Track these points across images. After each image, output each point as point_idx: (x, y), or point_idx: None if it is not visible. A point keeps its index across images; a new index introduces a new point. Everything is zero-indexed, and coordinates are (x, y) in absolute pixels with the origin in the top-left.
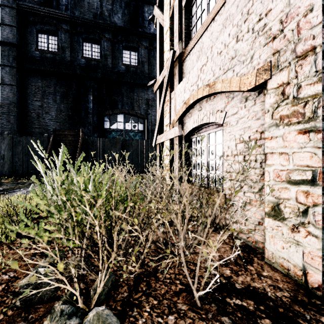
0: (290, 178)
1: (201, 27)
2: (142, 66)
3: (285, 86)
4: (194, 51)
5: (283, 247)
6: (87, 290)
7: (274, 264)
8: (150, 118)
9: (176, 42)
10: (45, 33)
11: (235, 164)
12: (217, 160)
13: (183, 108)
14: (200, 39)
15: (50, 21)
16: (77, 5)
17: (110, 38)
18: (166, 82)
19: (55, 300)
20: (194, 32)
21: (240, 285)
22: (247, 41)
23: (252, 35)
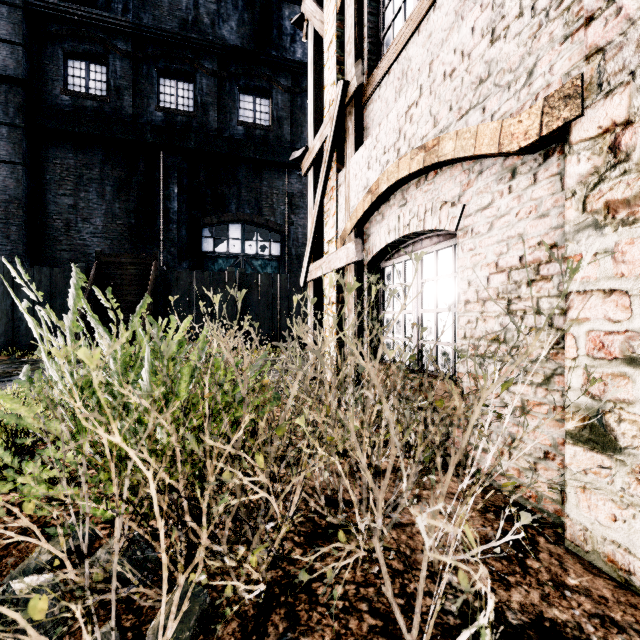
0: (634, 353)
1: (406, 25)
2: (278, 127)
3: (620, 130)
4: (389, 80)
5: (615, 518)
6: (137, 632)
7: (590, 554)
8: (295, 231)
9: (350, 65)
10: (82, 59)
11: (485, 320)
12: (441, 313)
13: (366, 203)
14: (404, 51)
15: (92, 34)
16: (147, 2)
17: (214, 70)
18: (329, 150)
19: None
20: (388, 41)
21: (519, 616)
22: (518, 37)
23: (531, 22)
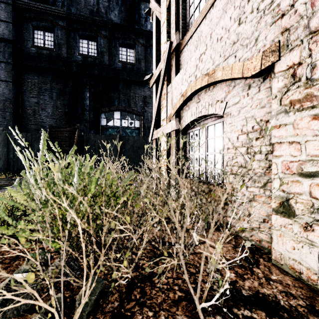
0: (302, 170)
1: (200, 15)
2: (138, 63)
3: (296, 67)
4: (191, 41)
5: (294, 248)
6: (72, 298)
7: (283, 265)
8: (147, 115)
9: (173, 33)
10: (41, 30)
11: (236, 157)
12: (216, 154)
13: (180, 101)
14: (198, 27)
15: (46, 17)
16: (74, 1)
17: (107, 35)
18: (163, 75)
19: (33, 312)
20: (191, 22)
21: (248, 292)
22: (251, 22)
23: (257, 15)
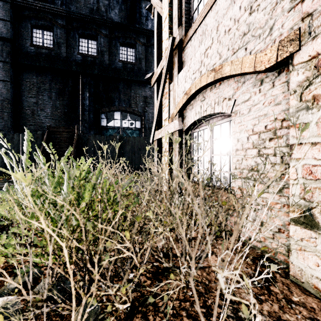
0: None
1: (205, 7)
2: (139, 63)
3: (320, 57)
4: (195, 36)
5: (318, 264)
6: None
7: (304, 284)
8: (148, 115)
9: (175, 29)
10: (40, 28)
11: (246, 159)
12: (222, 156)
13: (184, 99)
14: (203, 21)
15: (45, 16)
16: None
17: (107, 34)
18: (165, 73)
19: None
20: (195, 16)
21: (268, 319)
22: (264, 10)
23: (271, 1)
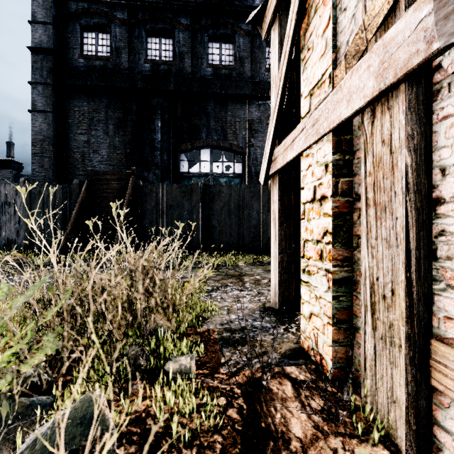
0: None
1: None
2: (240, 65)
3: None
4: None
5: None
6: None
7: None
8: (254, 152)
9: None
10: (93, 30)
11: None
12: None
13: None
14: None
15: (99, 10)
16: None
17: (188, 25)
18: None
19: None
20: None
21: None
22: None
23: None
